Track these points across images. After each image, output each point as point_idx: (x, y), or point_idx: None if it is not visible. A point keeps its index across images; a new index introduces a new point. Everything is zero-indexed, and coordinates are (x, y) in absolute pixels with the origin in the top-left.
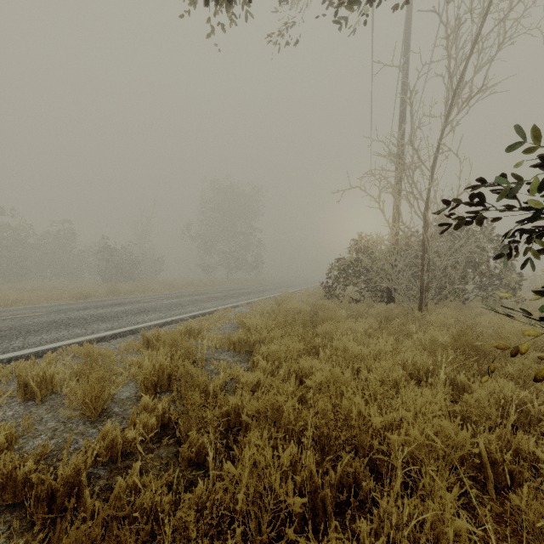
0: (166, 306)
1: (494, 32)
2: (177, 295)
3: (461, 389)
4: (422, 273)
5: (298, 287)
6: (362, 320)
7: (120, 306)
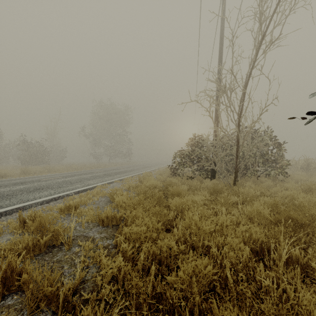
0: (58, 184)
1: (283, 1)
2: (71, 174)
3: (295, 262)
4: (236, 160)
5: (153, 168)
6: (198, 192)
7: (21, 185)
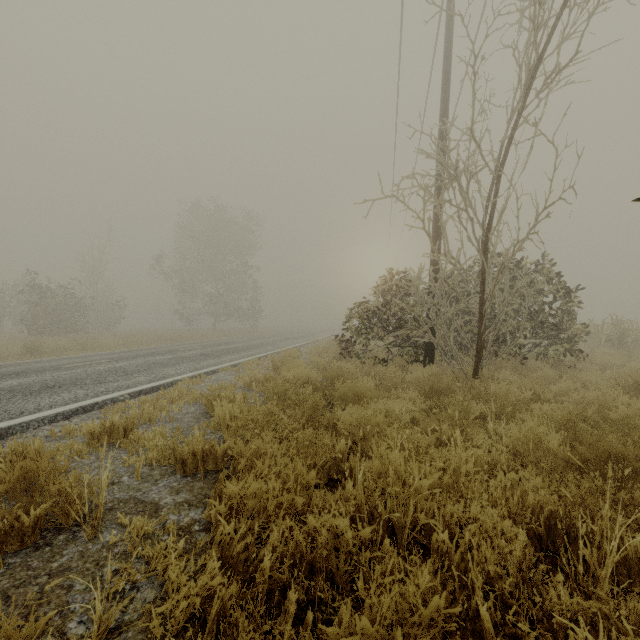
0: (98, 375)
1: None
2: (129, 354)
3: (634, 565)
4: (479, 323)
5: (305, 340)
6: (397, 393)
7: (15, 377)
